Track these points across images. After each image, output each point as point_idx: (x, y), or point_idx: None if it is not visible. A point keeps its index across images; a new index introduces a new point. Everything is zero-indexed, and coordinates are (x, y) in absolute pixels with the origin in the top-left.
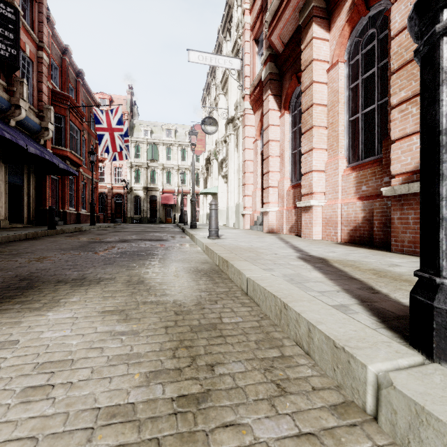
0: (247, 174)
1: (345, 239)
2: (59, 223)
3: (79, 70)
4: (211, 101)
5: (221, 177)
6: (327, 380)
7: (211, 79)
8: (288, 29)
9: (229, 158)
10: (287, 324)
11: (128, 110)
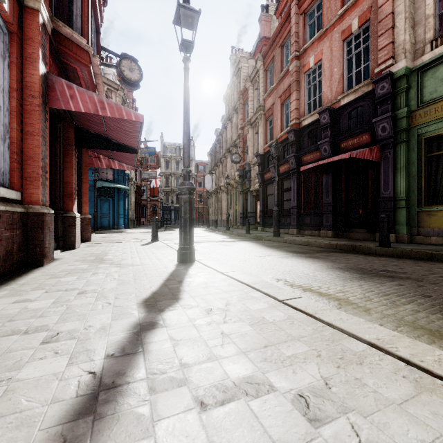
0: None
1: None
2: None
3: None
4: None
5: None
6: None
7: None
8: None
9: None
10: None
11: None
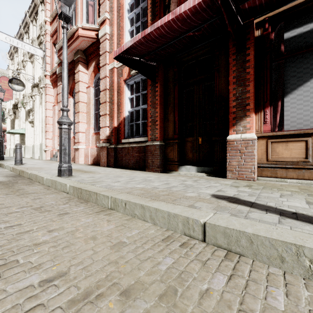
0: (48, 125)
1: (92, 163)
2: None
3: None
4: (19, 62)
5: (29, 122)
6: (41, 184)
7: None
8: (70, 57)
9: (35, 111)
10: (37, 179)
11: None
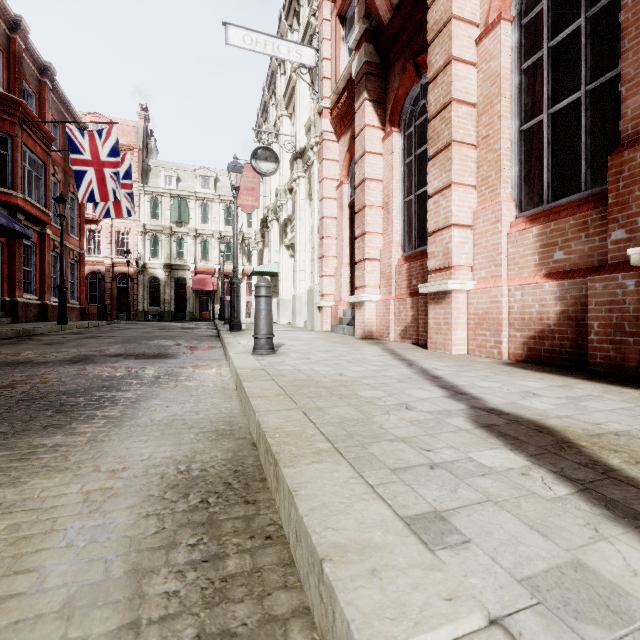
0: (326, 240)
1: (517, 355)
2: (2, 320)
3: (45, 63)
4: (270, 128)
5: (285, 248)
6: None
7: (269, 95)
8: None
9: (297, 215)
10: None
11: (139, 143)
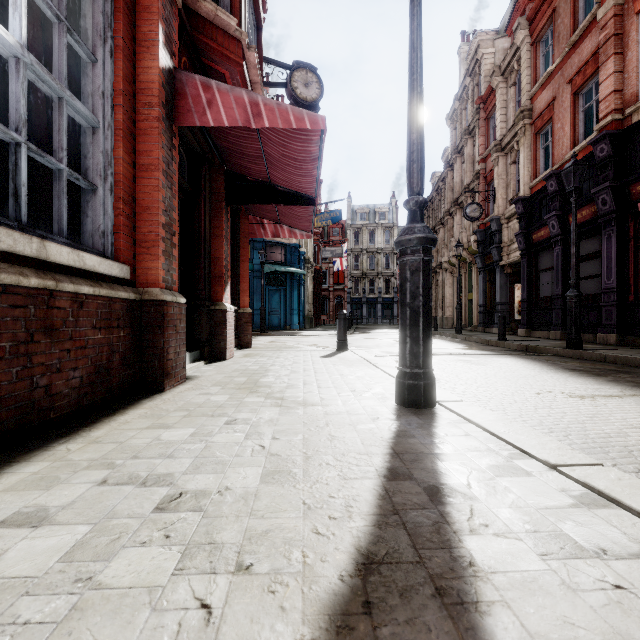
0: None
1: None
2: None
3: None
4: None
5: None
6: None
7: None
8: None
9: None
10: None
11: None
